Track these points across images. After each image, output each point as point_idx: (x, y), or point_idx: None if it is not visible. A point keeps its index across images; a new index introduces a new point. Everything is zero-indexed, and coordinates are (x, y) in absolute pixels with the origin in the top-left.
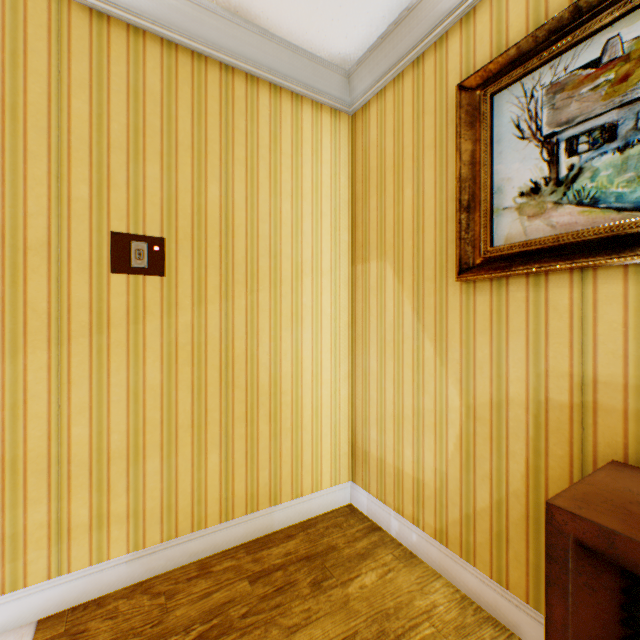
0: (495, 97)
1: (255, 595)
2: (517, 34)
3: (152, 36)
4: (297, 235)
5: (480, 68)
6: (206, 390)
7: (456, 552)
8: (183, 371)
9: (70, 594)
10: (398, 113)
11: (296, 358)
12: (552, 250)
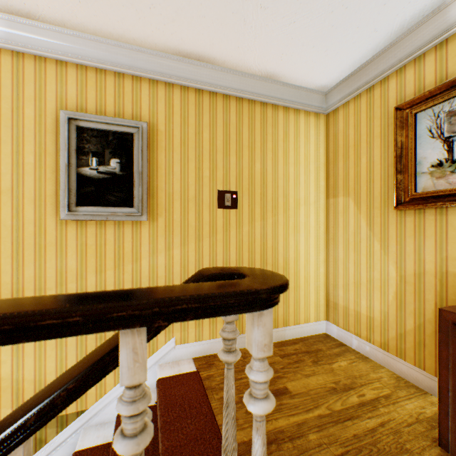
0: (417, 114)
1: (284, 362)
2: (429, 83)
3: (232, 97)
4: (296, 184)
5: (408, 100)
6: (254, 264)
7: (393, 354)
8: (245, 254)
9: (203, 350)
10: (357, 116)
11: (296, 250)
12: (449, 196)
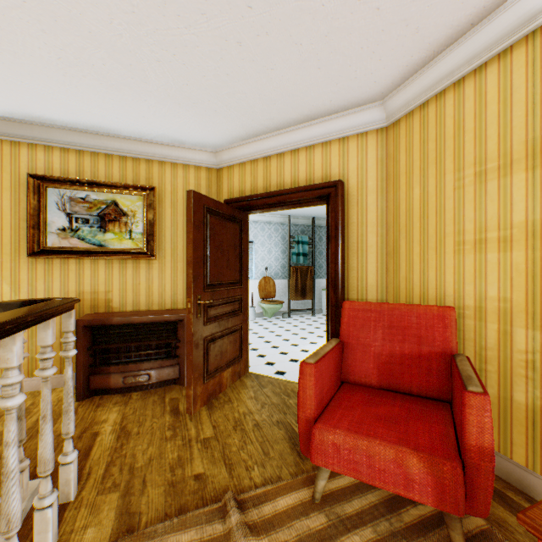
0: (48, 188)
1: None
2: (58, 170)
3: None
4: None
5: (42, 175)
6: None
7: (27, 377)
8: None
9: None
10: None
11: None
12: (72, 251)
